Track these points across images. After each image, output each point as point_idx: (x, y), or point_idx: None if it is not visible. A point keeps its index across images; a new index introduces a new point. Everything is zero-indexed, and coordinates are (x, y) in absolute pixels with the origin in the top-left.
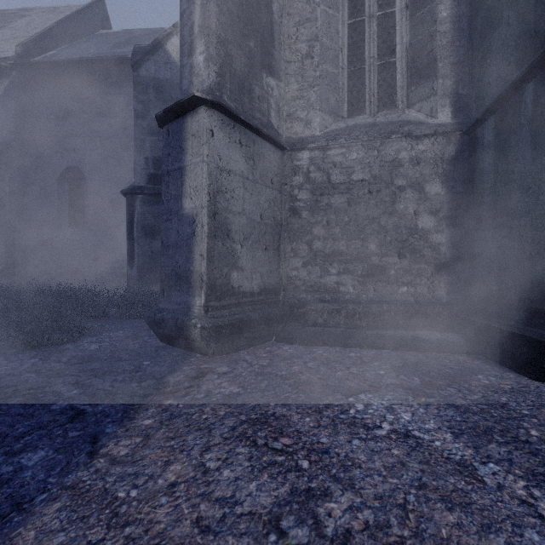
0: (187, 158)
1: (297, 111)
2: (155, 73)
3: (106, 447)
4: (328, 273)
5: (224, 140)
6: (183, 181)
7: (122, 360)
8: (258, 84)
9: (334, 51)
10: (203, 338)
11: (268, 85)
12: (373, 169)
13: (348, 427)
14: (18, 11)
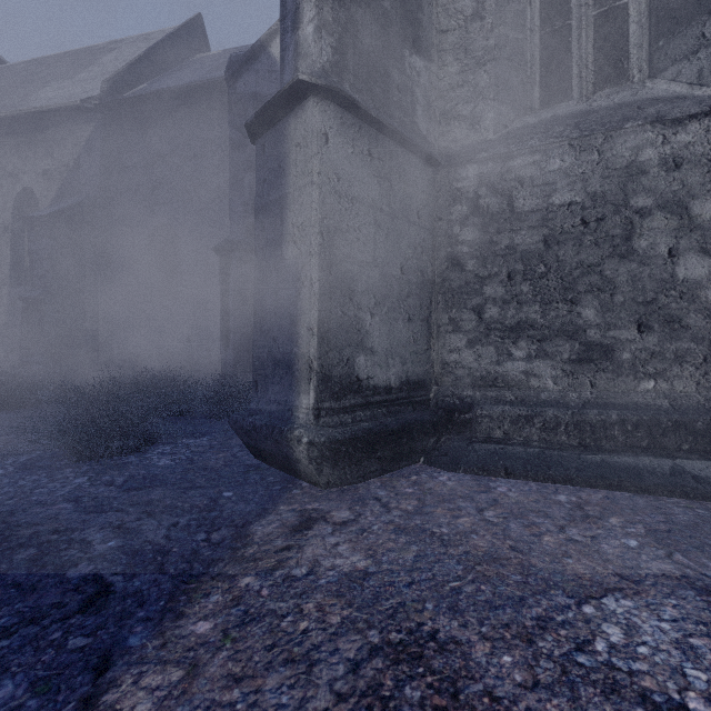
0: (289, 182)
1: (458, 105)
2: (256, 87)
3: (115, 688)
4: (509, 357)
5: (344, 149)
6: (283, 218)
7: (194, 487)
8: (397, 66)
9: (517, 4)
10: (312, 459)
11: (413, 68)
12: (590, 184)
13: (605, 699)
14: (107, 45)
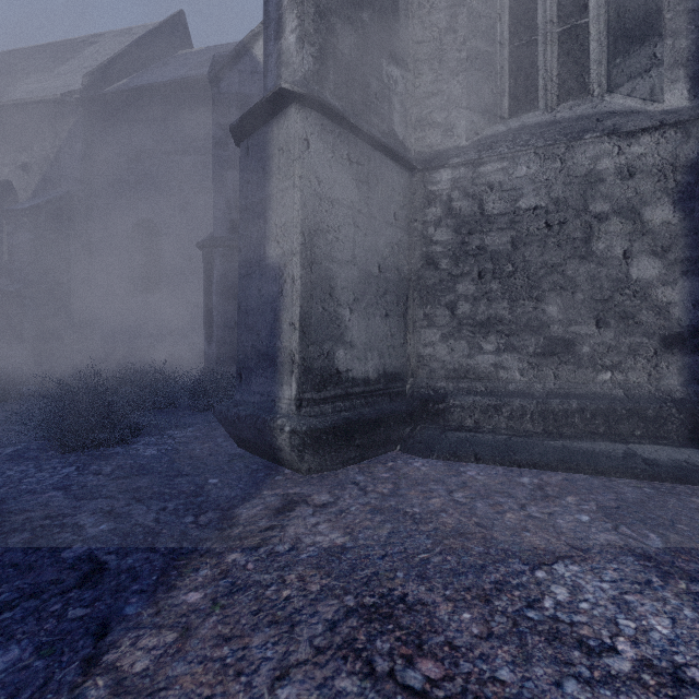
0: (272, 184)
1: (432, 112)
2: (239, 88)
3: (115, 649)
4: (480, 351)
5: (325, 154)
6: (267, 218)
7: (181, 475)
8: (375, 75)
9: (488, 19)
10: (294, 447)
11: (390, 77)
12: (553, 190)
13: (548, 645)
14: (88, 38)
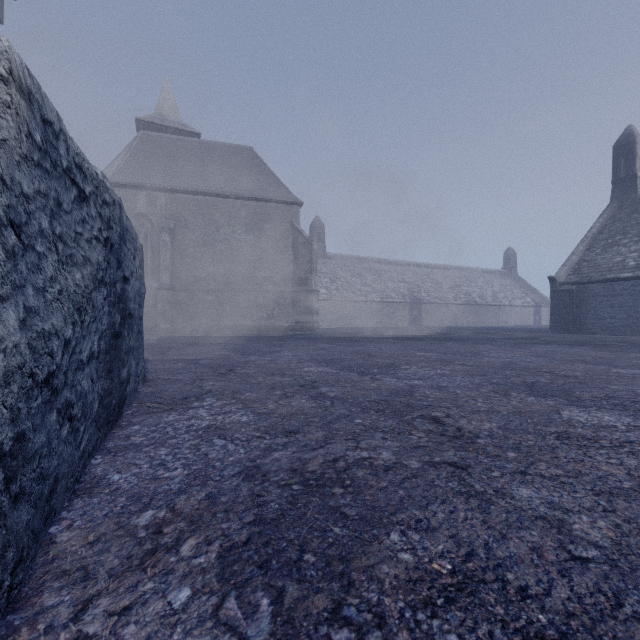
0: None
1: None
2: None
3: None
4: None
5: None
6: None
7: None
8: None
9: None
10: None
11: None
12: None
13: None
14: None
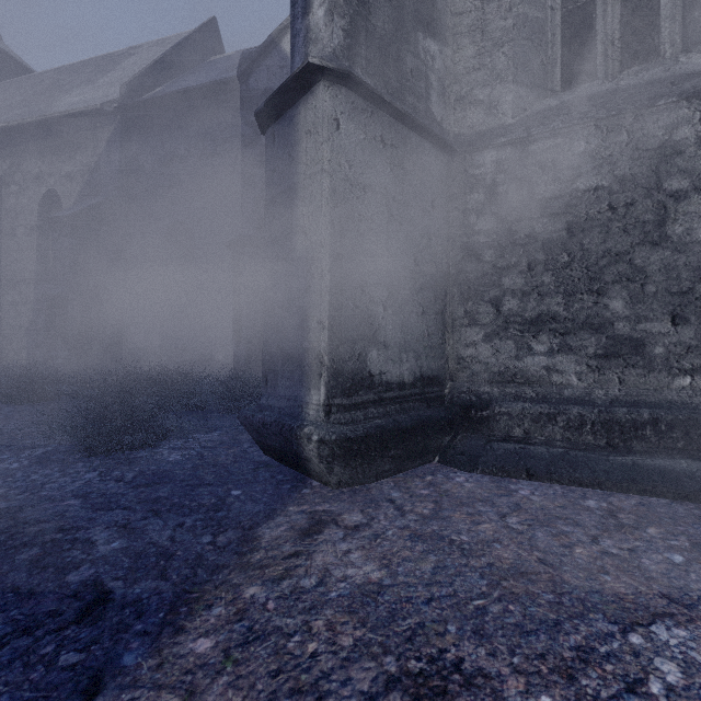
0: (299, 171)
1: (474, 89)
2: (267, 83)
3: None
4: (530, 352)
5: (356, 135)
6: (293, 208)
7: (203, 484)
8: (410, 50)
9: None
10: (323, 458)
11: (427, 52)
12: (618, 167)
13: None
14: (127, 51)
